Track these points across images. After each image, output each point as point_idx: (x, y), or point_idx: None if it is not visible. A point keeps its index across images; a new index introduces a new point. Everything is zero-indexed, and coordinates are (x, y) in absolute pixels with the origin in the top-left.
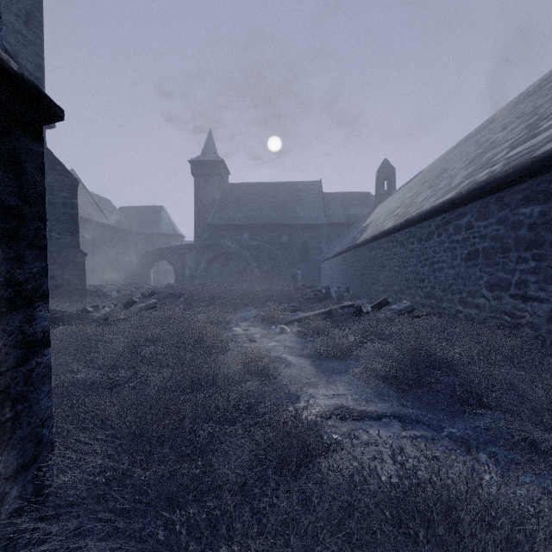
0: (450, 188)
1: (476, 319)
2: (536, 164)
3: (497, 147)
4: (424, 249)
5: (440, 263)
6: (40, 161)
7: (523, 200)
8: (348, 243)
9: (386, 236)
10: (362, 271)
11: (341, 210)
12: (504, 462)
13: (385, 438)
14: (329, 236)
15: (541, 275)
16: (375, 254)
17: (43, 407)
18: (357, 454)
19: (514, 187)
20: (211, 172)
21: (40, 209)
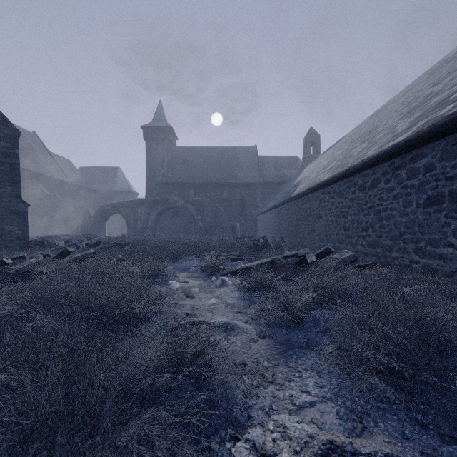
0: (397, 133)
1: (440, 271)
2: None
3: (445, 91)
4: (368, 197)
5: (388, 211)
6: None
7: None
8: (281, 198)
9: (323, 188)
10: (297, 222)
11: (274, 171)
12: None
13: None
14: (263, 193)
15: None
16: (310, 206)
17: None
18: None
19: None
20: (161, 136)
21: None
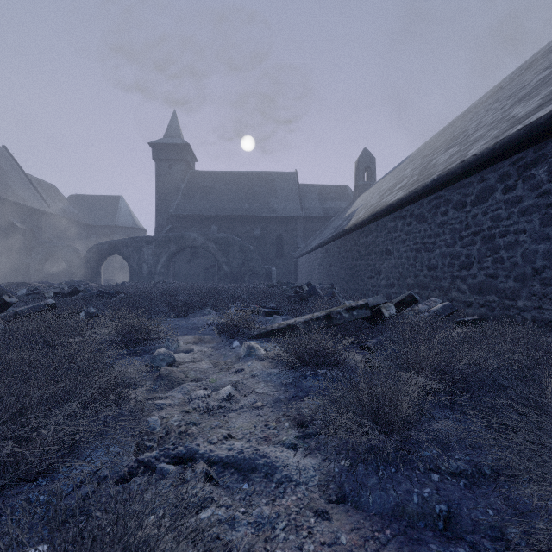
0: (522, 116)
1: None
2: None
3: None
4: (471, 218)
5: (510, 235)
6: None
7: None
8: (330, 233)
9: (393, 213)
10: (353, 262)
11: (319, 203)
12: None
13: None
14: (305, 231)
15: None
16: (374, 239)
17: None
18: None
19: None
20: (175, 156)
21: None
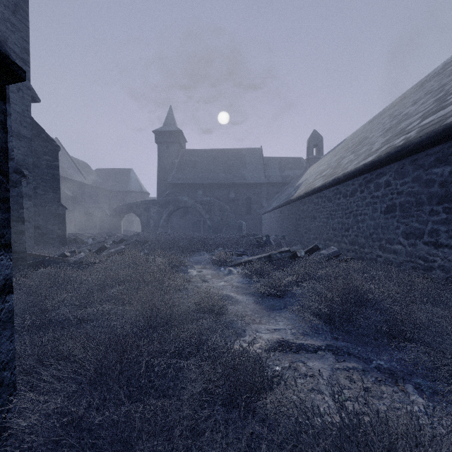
0: (371, 152)
1: (394, 262)
2: (447, 130)
3: (410, 118)
4: (349, 204)
5: (362, 215)
6: (3, 119)
7: (435, 161)
8: (284, 199)
9: (316, 193)
10: (296, 222)
11: (279, 172)
12: (429, 393)
13: (322, 370)
14: (268, 193)
15: (451, 225)
16: (307, 208)
17: (4, 351)
18: (297, 385)
19: (427, 151)
20: (171, 140)
21: (1, 163)
